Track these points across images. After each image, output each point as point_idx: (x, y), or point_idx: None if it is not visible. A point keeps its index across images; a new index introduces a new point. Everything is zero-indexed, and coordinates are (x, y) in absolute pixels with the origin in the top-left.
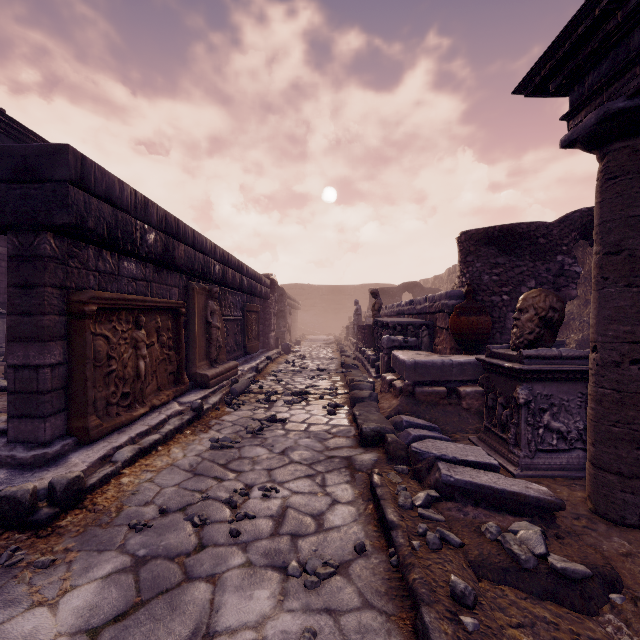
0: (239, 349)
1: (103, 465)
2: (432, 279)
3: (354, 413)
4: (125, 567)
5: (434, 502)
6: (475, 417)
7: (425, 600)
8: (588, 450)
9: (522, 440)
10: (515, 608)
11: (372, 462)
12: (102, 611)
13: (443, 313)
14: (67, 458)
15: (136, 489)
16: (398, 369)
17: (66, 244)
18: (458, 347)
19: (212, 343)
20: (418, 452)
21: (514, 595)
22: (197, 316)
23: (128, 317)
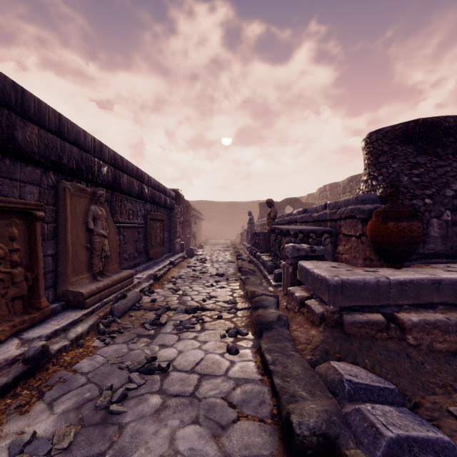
0: (141, 255)
1: None
2: (306, 197)
3: (265, 358)
4: None
5: None
6: (430, 359)
7: None
8: None
9: None
10: None
11: None
12: None
13: (352, 219)
14: None
15: None
16: (311, 285)
17: None
18: (374, 257)
19: (95, 253)
20: None
21: None
22: (71, 222)
23: None
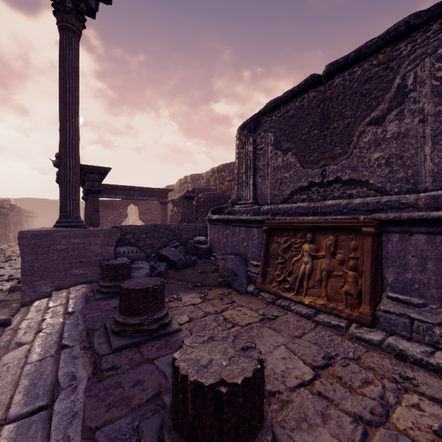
0: None
1: None
2: None
3: None
4: None
5: None
6: None
7: None
8: None
9: None
10: None
11: None
12: None
13: None
14: None
15: None
16: None
17: None
18: None
19: None
20: None
21: None
22: None
23: None
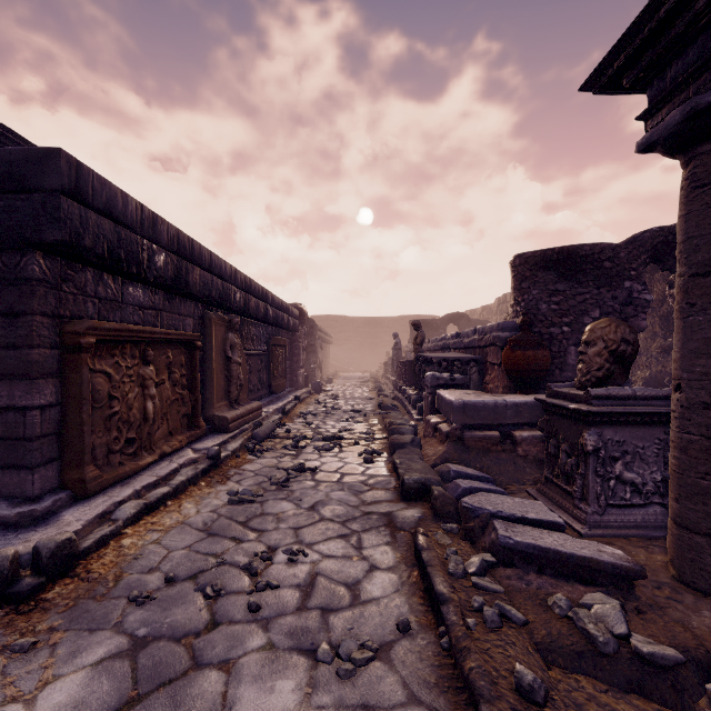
0: (263, 388)
1: (101, 524)
2: (480, 310)
3: (394, 461)
4: (121, 651)
5: (490, 568)
6: (533, 466)
7: (485, 696)
8: (670, 506)
9: (590, 494)
10: (594, 704)
11: (416, 519)
12: (89, 709)
13: (495, 347)
14: (59, 516)
15: (139, 553)
16: (444, 411)
17: (59, 265)
18: (512, 385)
19: (232, 381)
20: (470, 508)
21: (592, 687)
22: (215, 350)
23: (134, 351)
